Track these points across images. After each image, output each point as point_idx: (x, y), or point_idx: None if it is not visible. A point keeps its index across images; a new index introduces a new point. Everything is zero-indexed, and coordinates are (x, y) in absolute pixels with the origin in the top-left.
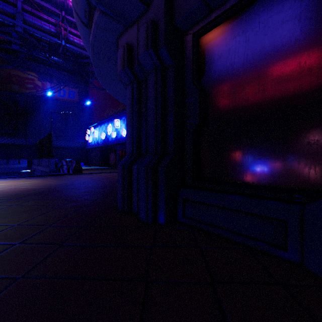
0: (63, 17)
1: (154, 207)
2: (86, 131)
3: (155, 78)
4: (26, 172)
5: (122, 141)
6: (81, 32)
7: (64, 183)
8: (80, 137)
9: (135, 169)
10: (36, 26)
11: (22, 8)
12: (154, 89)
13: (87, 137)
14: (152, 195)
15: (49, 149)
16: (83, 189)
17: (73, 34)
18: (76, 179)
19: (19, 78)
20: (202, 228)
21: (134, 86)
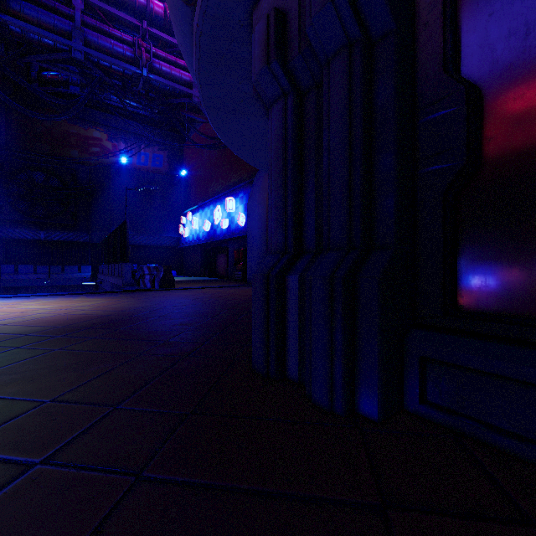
0: (145, 31)
1: (349, 374)
2: (179, 219)
3: (346, 69)
4: (89, 285)
5: (239, 233)
6: (176, 21)
7: (146, 306)
8: (171, 228)
9: (292, 284)
10: (103, 49)
11: (83, 22)
12: (345, 96)
13: (181, 229)
14: (346, 346)
15: (123, 248)
16: (178, 319)
17: (160, 59)
18: (166, 299)
19: (79, 138)
20: (489, 442)
21: (289, 103)
